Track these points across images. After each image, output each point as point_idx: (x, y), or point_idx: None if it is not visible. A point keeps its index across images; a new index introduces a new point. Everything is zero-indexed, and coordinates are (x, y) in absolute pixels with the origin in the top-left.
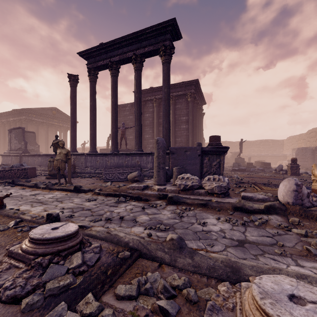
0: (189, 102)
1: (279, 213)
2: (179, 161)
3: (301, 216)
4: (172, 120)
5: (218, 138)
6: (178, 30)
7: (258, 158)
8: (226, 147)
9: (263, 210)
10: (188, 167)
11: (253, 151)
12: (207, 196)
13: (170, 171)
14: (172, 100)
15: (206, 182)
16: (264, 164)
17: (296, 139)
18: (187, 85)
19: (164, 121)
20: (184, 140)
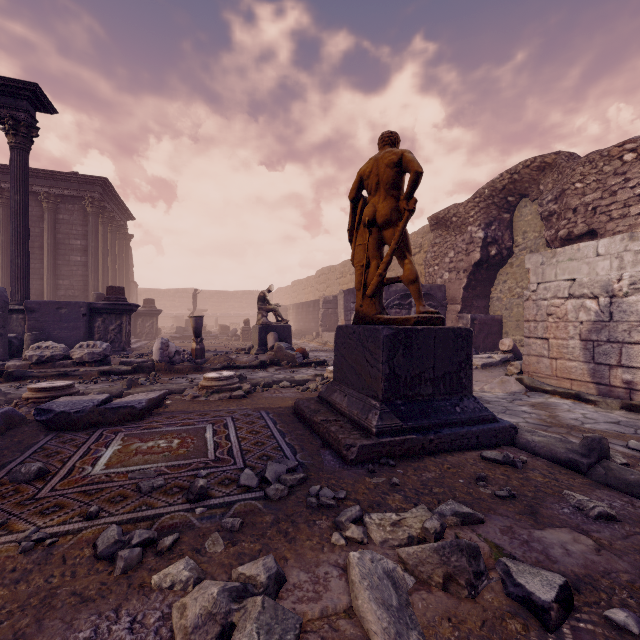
0: (90, 214)
1: (146, 372)
2: (46, 325)
3: (167, 371)
4: (49, 243)
5: (120, 290)
6: (47, 101)
7: (236, 320)
8: (129, 304)
9: (131, 371)
10: (64, 334)
11: (232, 309)
12: (75, 367)
13: (20, 339)
14: (47, 202)
15: (76, 350)
16: (222, 328)
17: (283, 294)
18: (85, 182)
19: (15, 253)
20: (80, 285)
